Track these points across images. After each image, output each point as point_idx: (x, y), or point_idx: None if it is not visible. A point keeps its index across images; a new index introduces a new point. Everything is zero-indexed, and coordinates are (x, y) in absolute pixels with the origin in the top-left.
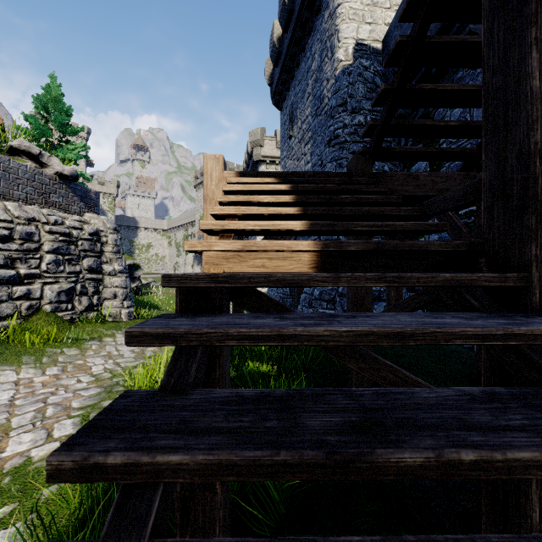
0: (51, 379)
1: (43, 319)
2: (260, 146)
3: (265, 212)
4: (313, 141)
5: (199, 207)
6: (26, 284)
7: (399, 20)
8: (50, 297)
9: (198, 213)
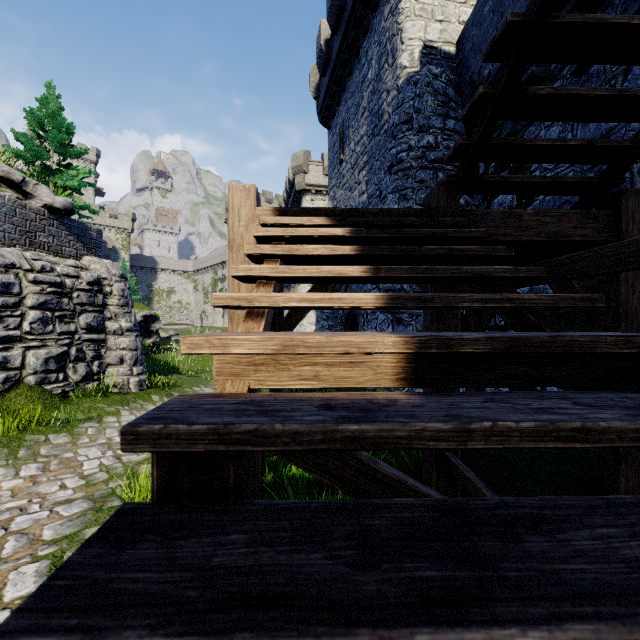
0: (25, 484)
1: (25, 395)
2: (304, 173)
3: (316, 273)
4: (370, 167)
5: None
6: (2, 350)
7: None
8: (34, 366)
9: None
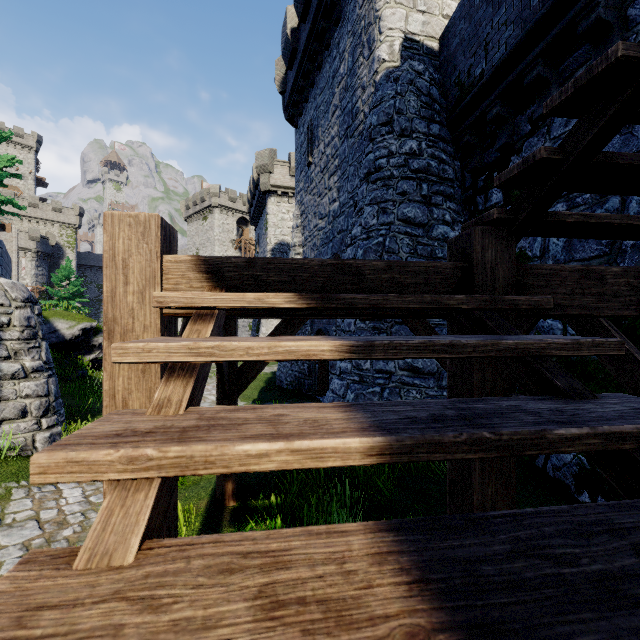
0: None
1: None
2: (269, 173)
3: None
4: (342, 172)
5: (191, 245)
6: None
7: None
8: None
9: (190, 253)
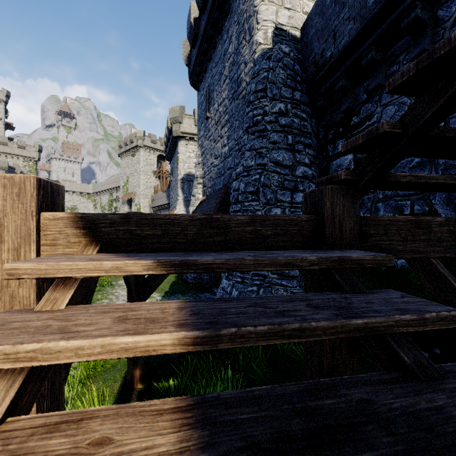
0: None
1: None
2: (179, 123)
3: None
4: (230, 125)
5: (123, 174)
6: None
7: None
8: None
9: (122, 180)
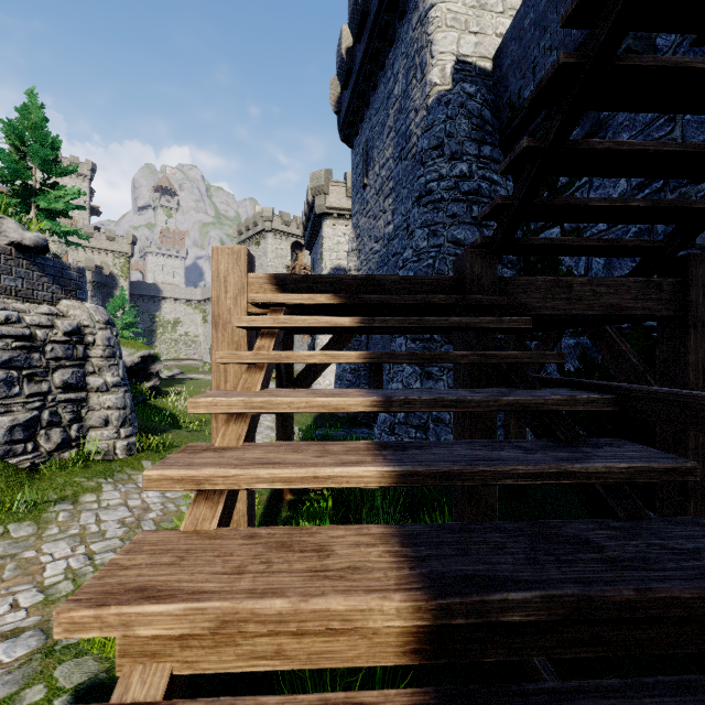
0: None
1: None
2: (324, 195)
3: (305, 408)
4: (396, 195)
5: None
6: None
7: (563, 24)
8: None
9: None
